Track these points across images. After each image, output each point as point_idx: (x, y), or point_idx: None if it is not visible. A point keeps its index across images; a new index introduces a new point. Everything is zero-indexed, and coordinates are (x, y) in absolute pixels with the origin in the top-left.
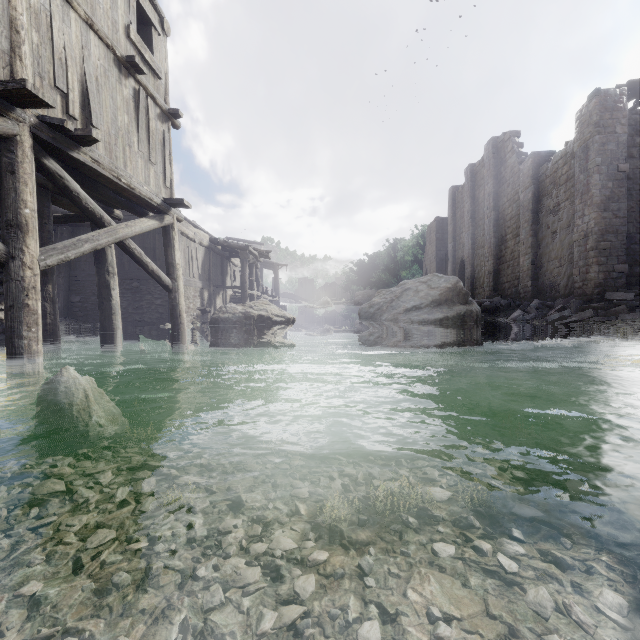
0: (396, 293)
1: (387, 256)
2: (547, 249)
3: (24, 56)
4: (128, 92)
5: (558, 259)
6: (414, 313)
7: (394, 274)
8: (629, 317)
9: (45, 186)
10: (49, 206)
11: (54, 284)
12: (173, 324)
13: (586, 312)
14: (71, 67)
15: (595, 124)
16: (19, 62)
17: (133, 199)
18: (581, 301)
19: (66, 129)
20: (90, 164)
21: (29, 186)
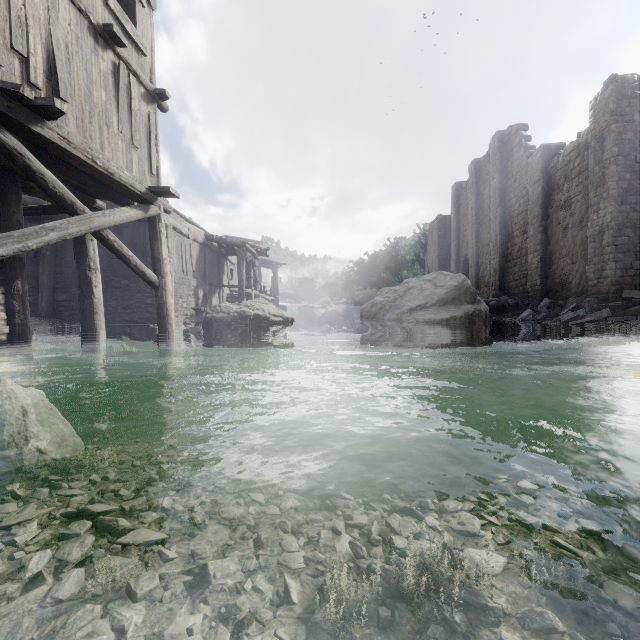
0: (399, 292)
1: (388, 255)
2: (558, 246)
3: None
4: (106, 66)
5: (570, 256)
6: (419, 313)
7: (395, 273)
8: None
9: (13, 170)
10: (18, 193)
11: (24, 280)
12: (160, 324)
13: (602, 311)
14: (33, 28)
15: (612, 112)
16: None
17: (113, 186)
18: (596, 300)
19: (23, 97)
20: (57, 142)
21: None
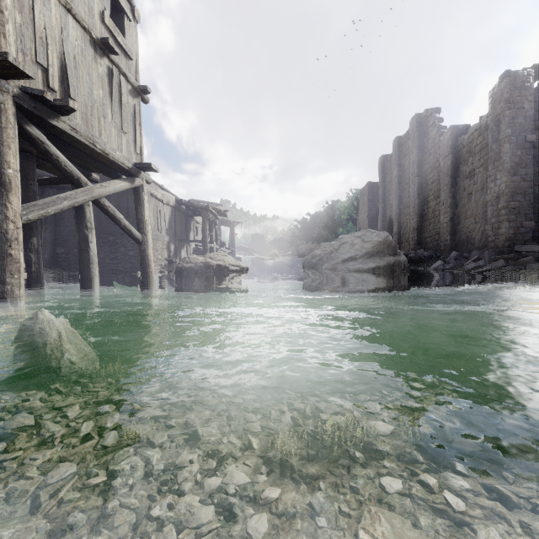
0: (335, 246)
1: (326, 215)
2: (464, 208)
3: (8, 34)
4: (103, 70)
5: (473, 217)
6: (350, 263)
7: (332, 230)
8: (536, 266)
9: (30, 152)
10: (34, 169)
11: (38, 237)
12: (143, 272)
13: (498, 262)
14: (51, 45)
15: (506, 101)
16: (3, 39)
17: (107, 163)
18: (494, 253)
19: (46, 99)
20: (68, 131)
21: (12, 149)
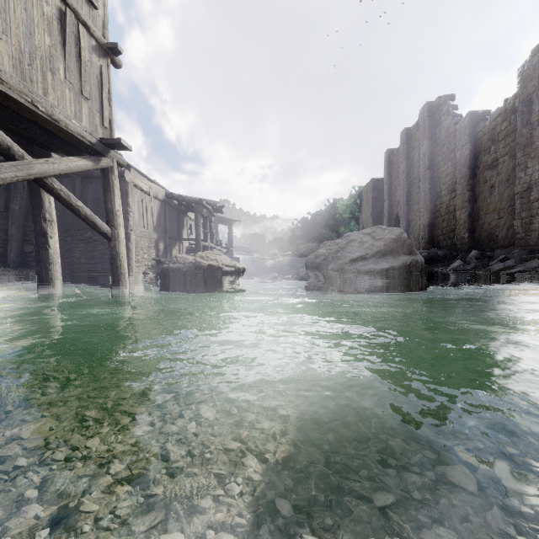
0: (341, 244)
1: (328, 214)
2: (484, 202)
3: None
4: (51, 10)
5: (496, 212)
6: (360, 263)
7: (334, 229)
8: None
9: None
10: None
11: None
12: (113, 274)
13: (532, 262)
14: None
15: None
16: None
17: (61, 135)
18: (525, 251)
19: None
20: None
21: None
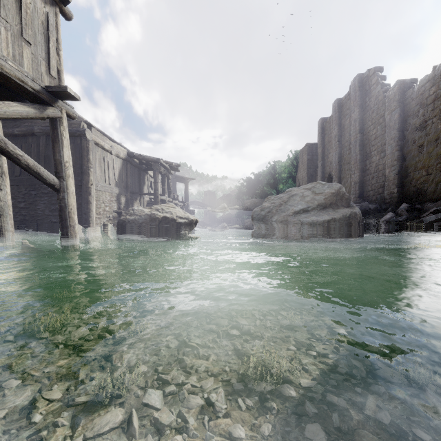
0: (283, 198)
1: (269, 174)
2: (413, 161)
3: None
4: None
5: (425, 169)
6: (302, 215)
7: (274, 187)
8: None
9: None
10: None
11: None
12: (61, 226)
13: None
14: None
15: None
16: None
17: None
18: None
19: None
20: None
21: None
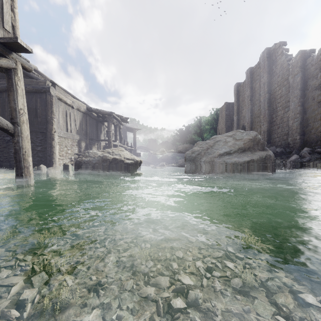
0: (210, 144)
1: (196, 126)
2: (313, 114)
3: None
4: None
5: None
6: (226, 157)
7: (200, 135)
8: None
9: None
10: None
11: None
12: (16, 167)
13: None
14: None
15: None
16: None
17: None
18: None
19: None
20: None
21: None
